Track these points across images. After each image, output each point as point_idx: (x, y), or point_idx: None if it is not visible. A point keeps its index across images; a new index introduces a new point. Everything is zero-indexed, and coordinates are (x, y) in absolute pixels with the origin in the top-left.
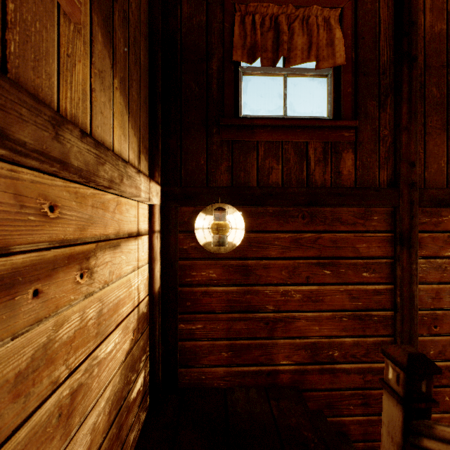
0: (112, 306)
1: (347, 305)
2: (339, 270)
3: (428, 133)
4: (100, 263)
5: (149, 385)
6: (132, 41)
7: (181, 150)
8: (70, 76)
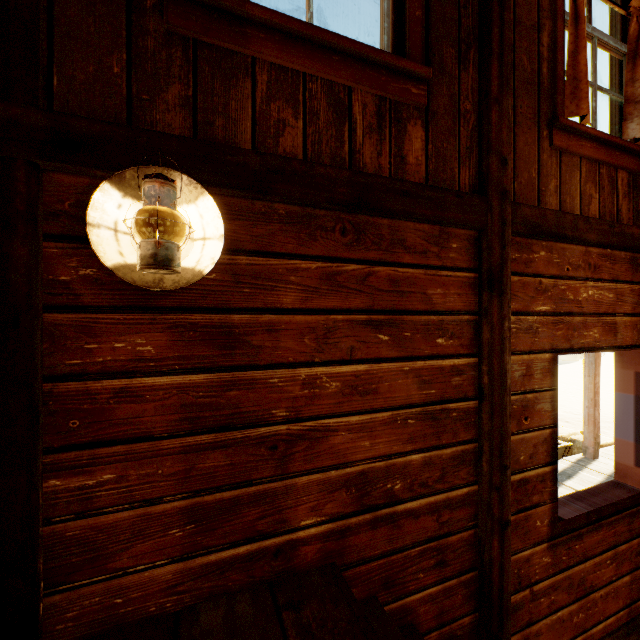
0: None
1: (415, 396)
2: (403, 334)
3: (518, 122)
4: None
5: None
6: None
7: (50, 21)
8: None
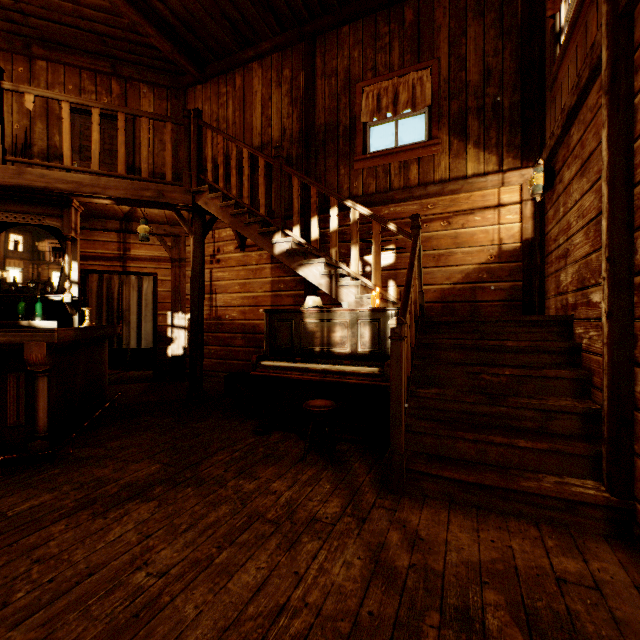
0: (465, 237)
1: (593, 212)
2: (589, 171)
3: None
4: (455, 220)
5: (521, 301)
6: (489, 110)
7: (545, 130)
8: (438, 169)
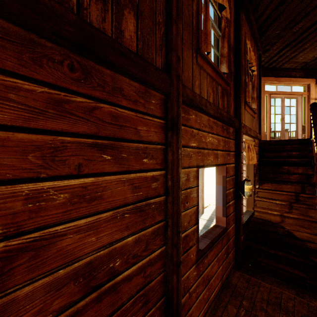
0: None
1: (129, 197)
2: (122, 155)
3: (184, 43)
4: None
5: None
6: None
7: None
8: None
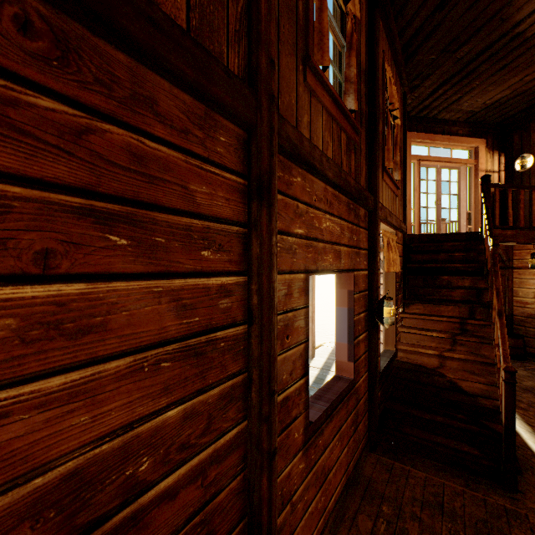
0: None
1: (172, 328)
2: (154, 238)
3: (282, 41)
4: None
5: None
6: None
7: None
8: None
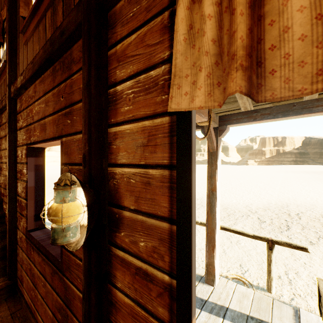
0: None
1: None
2: None
3: (20, 48)
4: None
5: None
6: None
7: None
8: None
